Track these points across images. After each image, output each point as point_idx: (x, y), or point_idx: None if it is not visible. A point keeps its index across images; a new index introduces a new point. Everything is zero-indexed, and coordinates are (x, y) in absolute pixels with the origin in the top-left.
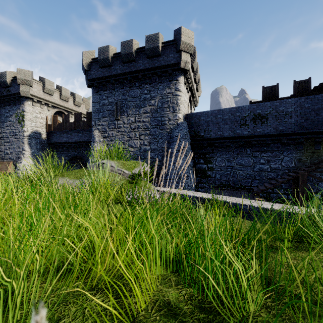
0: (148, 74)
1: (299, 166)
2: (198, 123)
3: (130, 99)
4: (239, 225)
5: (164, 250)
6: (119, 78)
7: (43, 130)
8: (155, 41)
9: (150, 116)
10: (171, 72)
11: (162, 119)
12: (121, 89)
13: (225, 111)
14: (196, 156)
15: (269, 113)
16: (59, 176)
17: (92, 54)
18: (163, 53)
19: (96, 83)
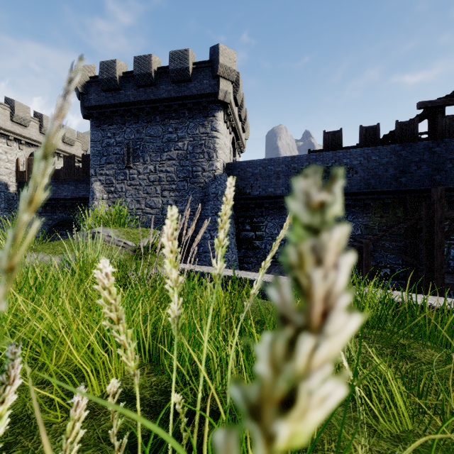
0: (174, 105)
1: (365, 233)
2: (243, 176)
3: (148, 139)
4: (234, 305)
5: (144, 337)
6: (132, 108)
7: (12, 179)
8: (184, 60)
9: (177, 164)
10: (206, 105)
11: (193, 169)
12: (134, 123)
13: (278, 161)
14: (241, 220)
15: (331, 166)
16: (29, 251)
17: (91, 71)
18: (195, 77)
19: (97, 112)
